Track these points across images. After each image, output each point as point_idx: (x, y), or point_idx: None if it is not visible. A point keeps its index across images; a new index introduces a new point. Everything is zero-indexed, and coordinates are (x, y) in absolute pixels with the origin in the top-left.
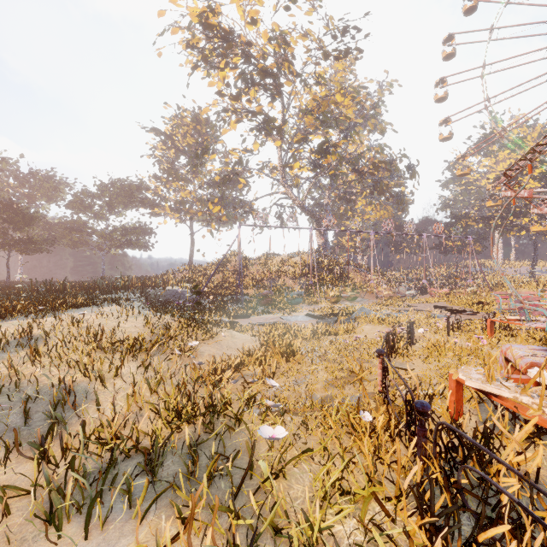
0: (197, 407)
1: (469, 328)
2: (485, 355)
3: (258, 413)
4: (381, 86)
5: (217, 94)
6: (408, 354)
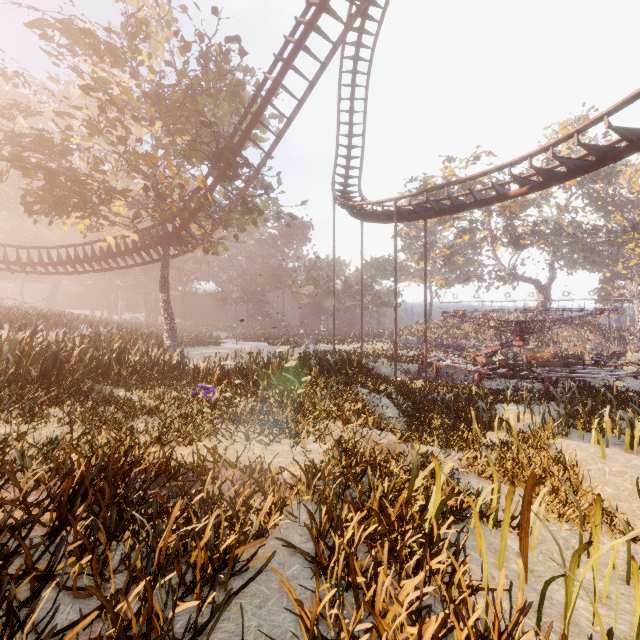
0: None
1: None
2: None
3: None
4: None
5: None
6: None
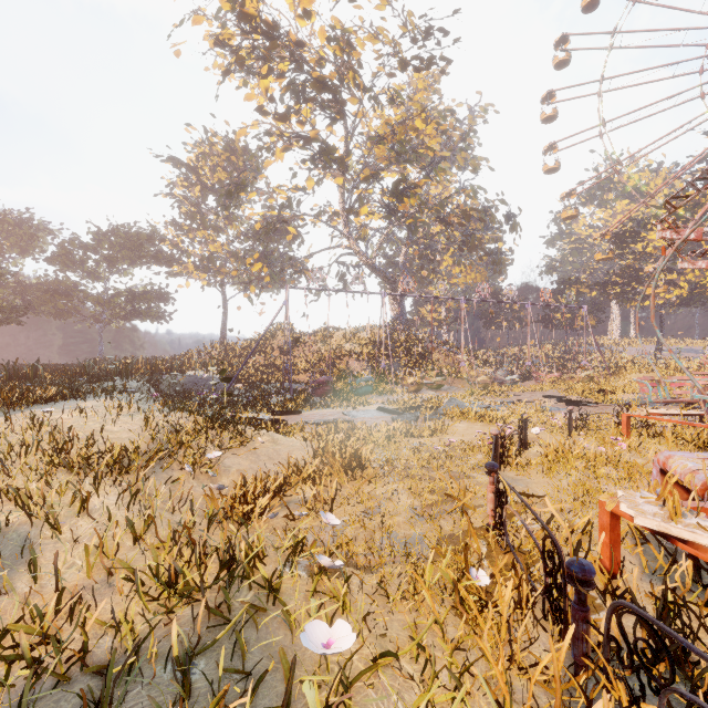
0: (207, 565)
1: (596, 426)
2: (625, 465)
3: (307, 570)
4: (473, 112)
5: (257, 111)
6: (523, 464)
